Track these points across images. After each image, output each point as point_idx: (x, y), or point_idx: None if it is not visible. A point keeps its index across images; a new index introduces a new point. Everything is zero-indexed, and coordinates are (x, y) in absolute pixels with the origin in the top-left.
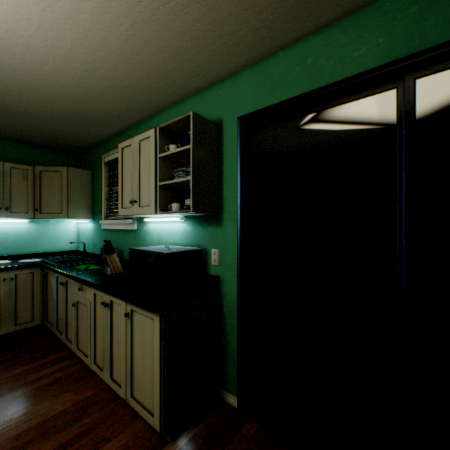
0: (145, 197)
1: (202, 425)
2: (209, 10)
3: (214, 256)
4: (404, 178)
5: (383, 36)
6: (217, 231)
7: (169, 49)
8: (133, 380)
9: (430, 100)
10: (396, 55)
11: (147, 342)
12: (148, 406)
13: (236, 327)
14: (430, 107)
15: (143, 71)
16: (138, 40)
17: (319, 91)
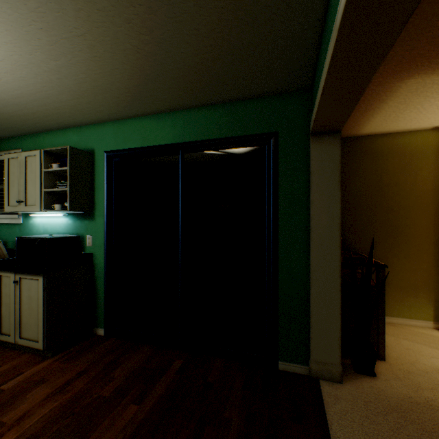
0: (31, 199)
1: (77, 346)
2: (77, 98)
3: (89, 240)
4: (181, 198)
5: (172, 130)
6: (91, 223)
7: (51, 106)
8: (21, 327)
9: (221, 153)
10: (177, 141)
11: (33, 296)
12: (34, 338)
13: (104, 284)
14: (224, 155)
15: (30, 111)
16: (27, 99)
17: (147, 148)
